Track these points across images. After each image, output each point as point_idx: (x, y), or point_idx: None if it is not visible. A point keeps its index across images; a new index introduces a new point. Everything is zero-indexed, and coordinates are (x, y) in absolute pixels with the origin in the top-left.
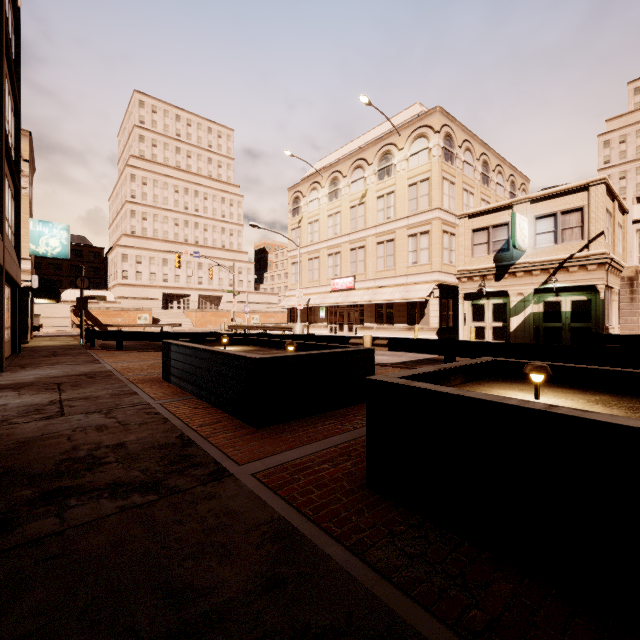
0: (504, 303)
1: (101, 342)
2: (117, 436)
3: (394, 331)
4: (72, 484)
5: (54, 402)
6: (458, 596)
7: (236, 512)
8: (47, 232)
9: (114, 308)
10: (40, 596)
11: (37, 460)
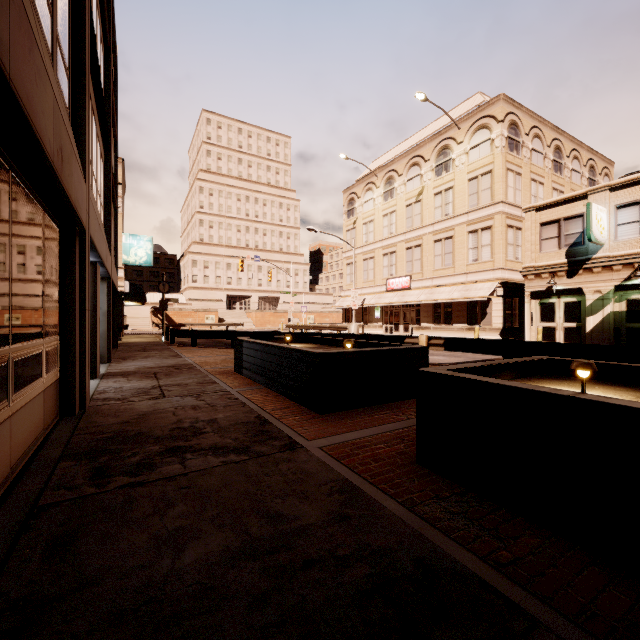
0: (578, 301)
1: (178, 340)
2: (209, 414)
3: (452, 331)
4: (185, 445)
5: (155, 387)
6: (490, 541)
7: (309, 472)
8: (136, 244)
9: (186, 309)
10: (183, 508)
11: (156, 427)
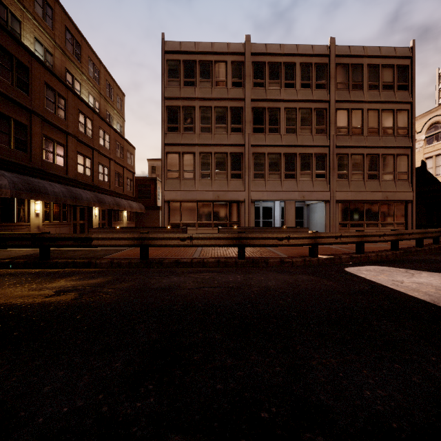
0: None
1: None
2: None
3: None
4: None
5: None
6: None
7: None
8: None
9: None
10: None
11: None
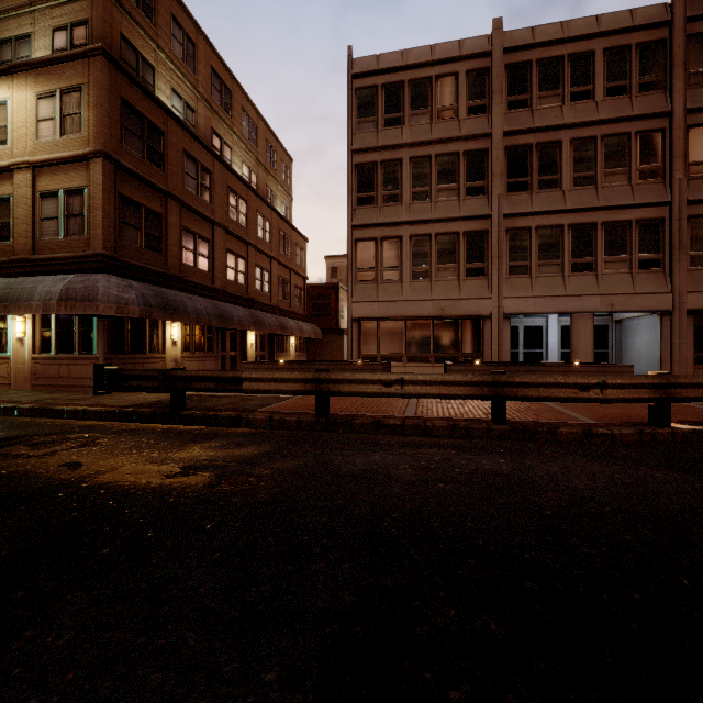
0: None
1: None
2: None
3: None
4: None
5: None
6: None
7: None
8: None
9: None
10: None
11: None
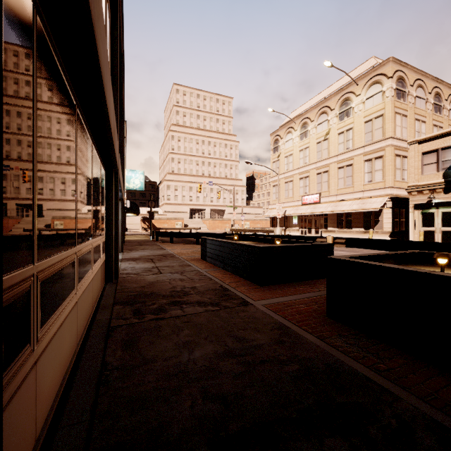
0: None
1: (159, 238)
2: (190, 284)
3: (352, 234)
4: (180, 300)
5: (154, 267)
6: (373, 359)
7: (257, 318)
8: (134, 176)
9: (163, 218)
10: (188, 332)
11: (161, 290)
